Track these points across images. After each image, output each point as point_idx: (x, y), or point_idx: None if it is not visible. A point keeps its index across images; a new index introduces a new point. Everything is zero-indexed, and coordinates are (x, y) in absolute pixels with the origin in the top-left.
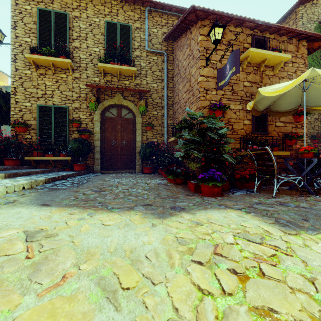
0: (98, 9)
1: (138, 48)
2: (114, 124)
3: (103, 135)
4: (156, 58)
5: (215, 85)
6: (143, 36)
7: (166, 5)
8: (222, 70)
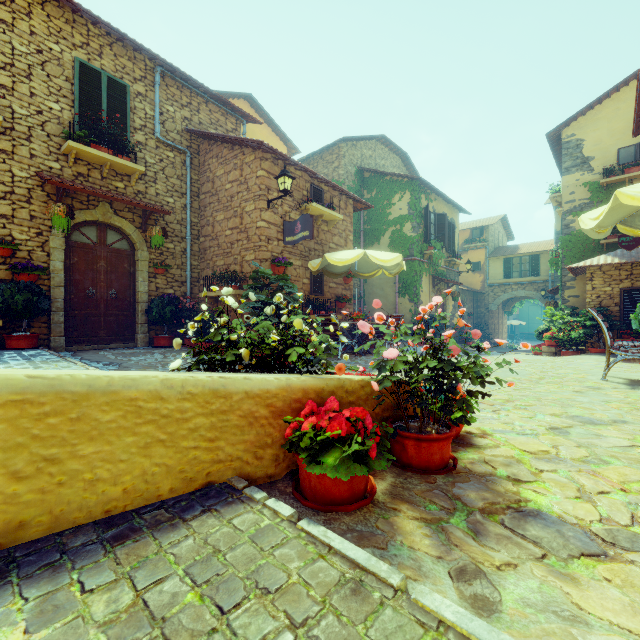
0: (58, 28)
1: (141, 130)
2: (91, 257)
3: (68, 277)
4: (172, 156)
5: (277, 234)
6: (150, 111)
7: (193, 80)
8: (291, 225)
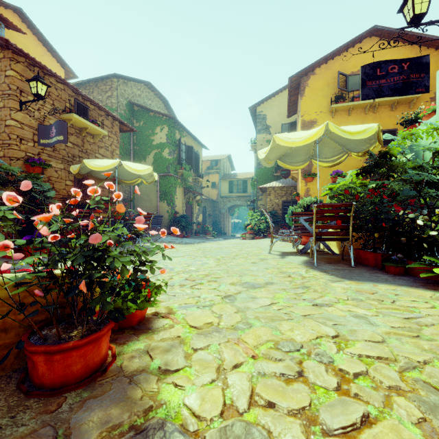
0: None
1: None
2: None
3: None
4: None
5: (33, 136)
6: None
7: None
8: (46, 128)
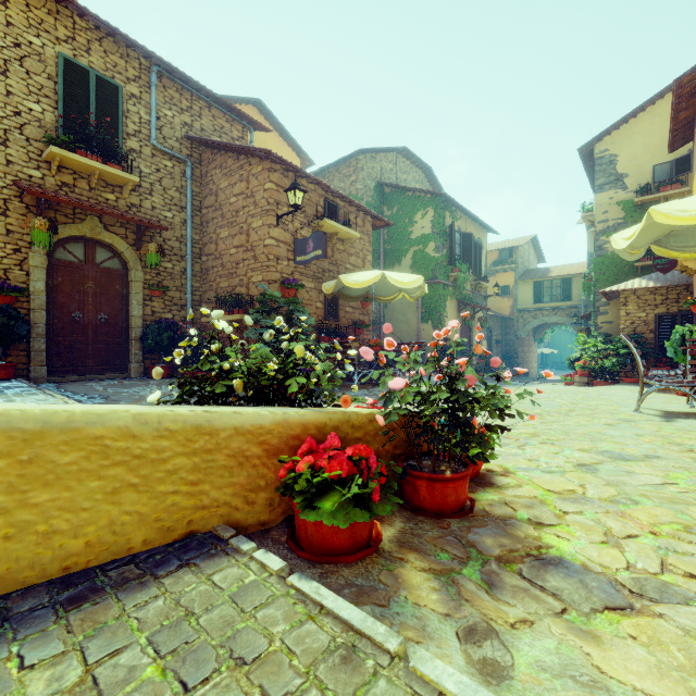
0: (39, 19)
1: (134, 136)
2: (77, 277)
3: (50, 299)
4: (170, 166)
5: (287, 253)
6: (145, 115)
7: (194, 82)
8: (302, 243)
